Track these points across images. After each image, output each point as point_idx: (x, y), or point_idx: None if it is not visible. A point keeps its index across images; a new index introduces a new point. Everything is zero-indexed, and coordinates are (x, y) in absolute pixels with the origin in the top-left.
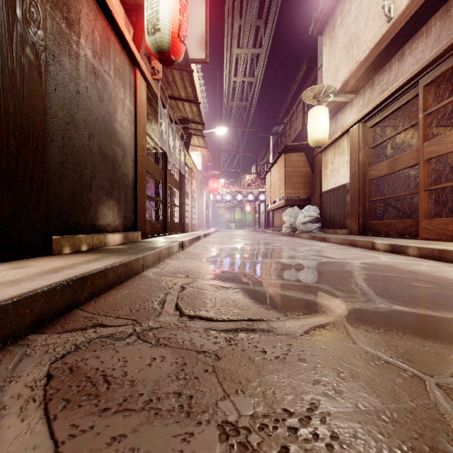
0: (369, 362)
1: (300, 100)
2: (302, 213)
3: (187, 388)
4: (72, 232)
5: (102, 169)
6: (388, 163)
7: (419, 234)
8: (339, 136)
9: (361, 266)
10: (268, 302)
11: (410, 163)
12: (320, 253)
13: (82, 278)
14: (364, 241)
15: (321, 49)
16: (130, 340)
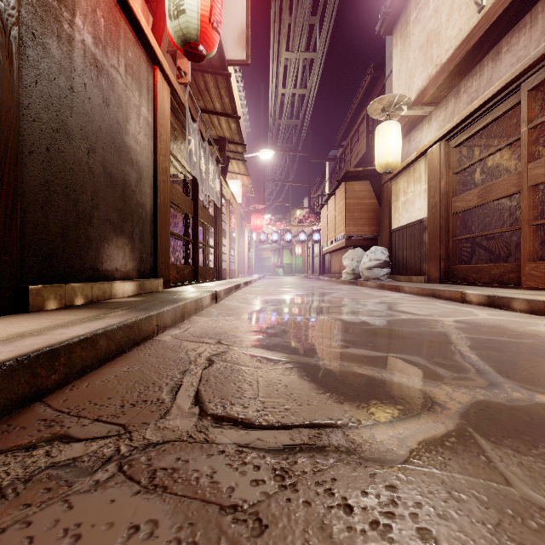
0: None
1: (363, 116)
2: (367, 256)
3: None
4: (63, 280)
5: (107, 196)
6: (479, 191)
7: (521, 282)
8: (414, 160)
9: (457, 326)
10: (339, 388)
11: (509, 191)
12: (395, 306)
13: (49, 352)
14: (450, 290)
15: (390, 53)
16: (103, 476)
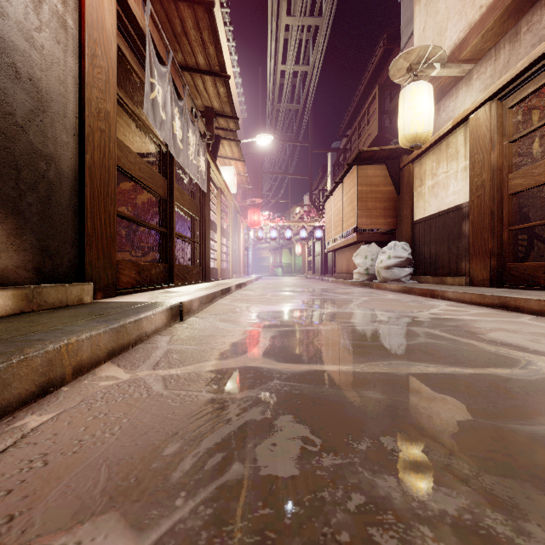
0: None
1: (374, 95)
2: (384, 252)
3: None
4: None
5: None
6: None
7: None
8: (448, 131)
9: None
10: None
11: None
12: (476, 329)
13: None
14: (541, 300)
15: (407, 18)
16: None
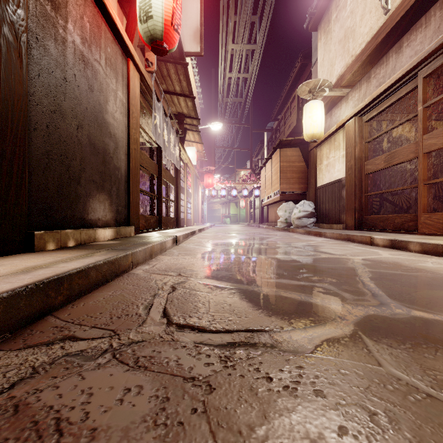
0: (407, 396)
1: (295, 95)
2: (297, 208)
3: (167, 442)
4: (58, 227)
5: (92, 161)
6: (386, 157)
7: (418, 229)
8: (334, 131)
9: (363, 263)
10: (269, 306)
11: (409, 157)
12: (317, 248)
13: (56, 279)
14: (361, 236)
15: (316, 45)
16: (103, 360)
